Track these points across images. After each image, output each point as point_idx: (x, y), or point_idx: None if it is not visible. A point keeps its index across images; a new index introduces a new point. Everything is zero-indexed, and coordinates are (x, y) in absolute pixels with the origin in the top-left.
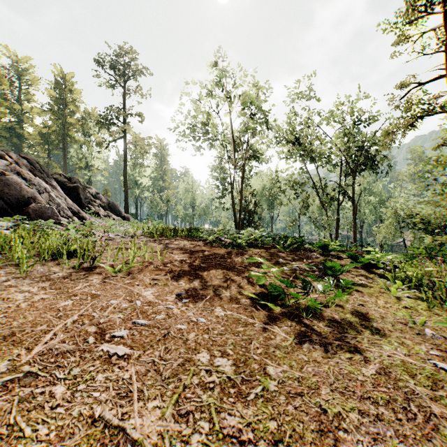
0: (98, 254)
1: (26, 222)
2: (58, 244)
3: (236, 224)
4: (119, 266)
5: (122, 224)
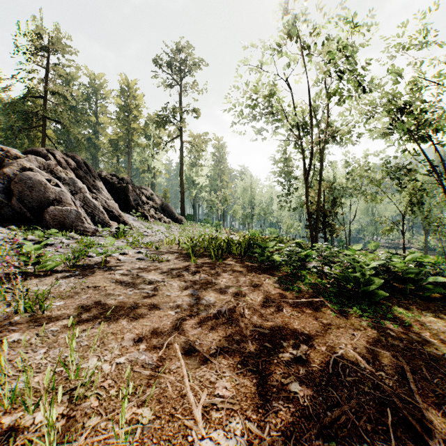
0: None
1: None
2: None
3: (312, 229)
4: None
5: (171, 228)
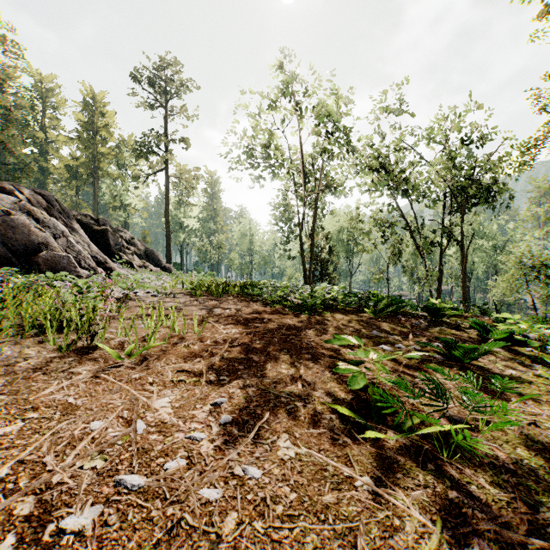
0: (101, 327)
1: (18, 276)
2: (42, 311)
3: (305, 277)
4: (130, 346)
5: (161, 277)
